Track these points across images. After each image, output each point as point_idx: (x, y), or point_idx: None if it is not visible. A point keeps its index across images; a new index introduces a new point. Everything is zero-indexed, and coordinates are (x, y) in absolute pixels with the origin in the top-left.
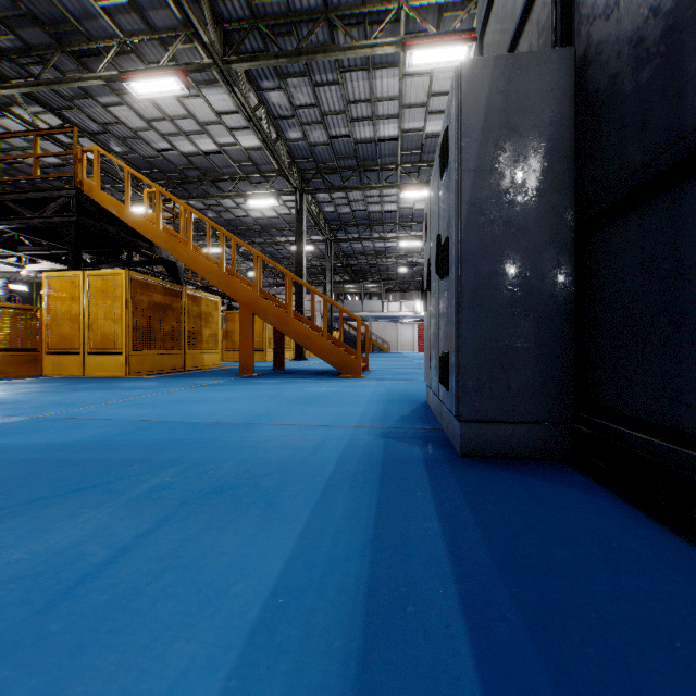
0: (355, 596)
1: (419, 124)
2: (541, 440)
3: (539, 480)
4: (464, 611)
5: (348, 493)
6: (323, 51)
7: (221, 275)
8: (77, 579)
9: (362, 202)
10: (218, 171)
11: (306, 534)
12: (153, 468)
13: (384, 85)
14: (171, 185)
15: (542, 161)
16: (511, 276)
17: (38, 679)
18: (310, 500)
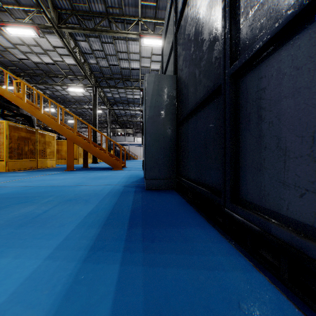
0: (108, 211)
1: (148, 65)
2: (167, 184)
3: (163, 193)
4: (131, 211)
5: (110, 198)
6: (106, 31)
7: (57, 125)
8: (37, 215)
9: (124, 93)
10: (53, 72)
11: (97, 205)
12: (44, 197)
13: (133, 47)
14: (26, 76)
15: (167, 105)
16: (159, 137)
17: (40, 224)
18: (98, 200)
